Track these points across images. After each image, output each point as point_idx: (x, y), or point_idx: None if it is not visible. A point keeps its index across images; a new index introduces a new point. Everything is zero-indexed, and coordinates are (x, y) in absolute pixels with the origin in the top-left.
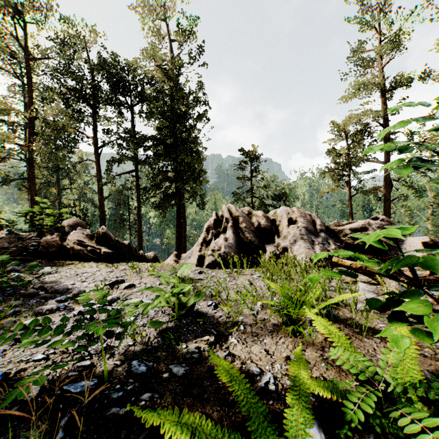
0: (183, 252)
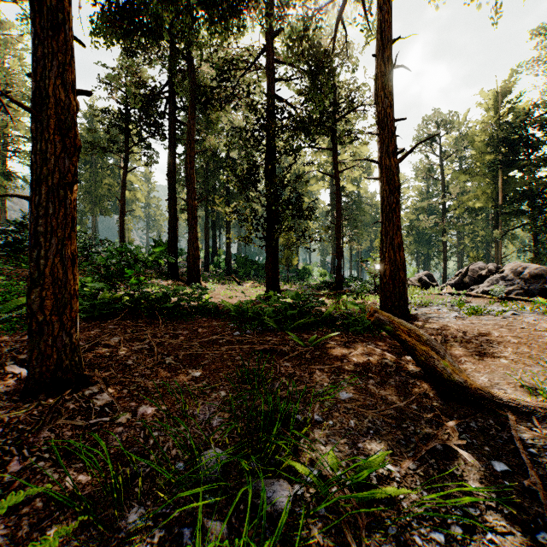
0: None
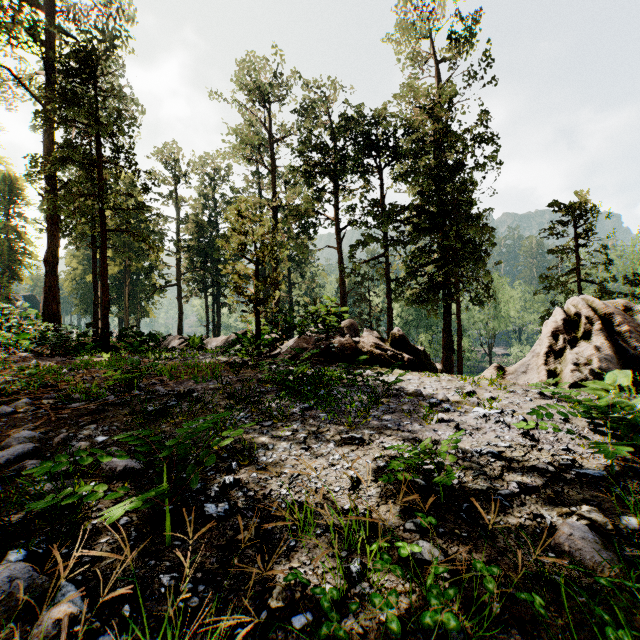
0: (458, 368)
